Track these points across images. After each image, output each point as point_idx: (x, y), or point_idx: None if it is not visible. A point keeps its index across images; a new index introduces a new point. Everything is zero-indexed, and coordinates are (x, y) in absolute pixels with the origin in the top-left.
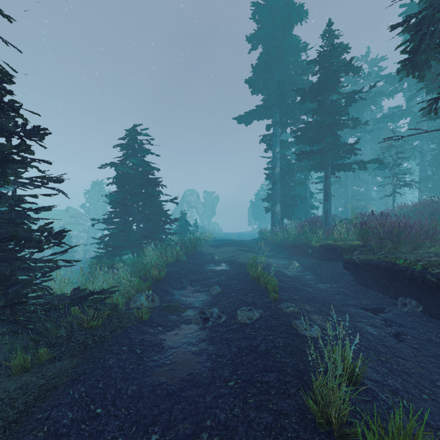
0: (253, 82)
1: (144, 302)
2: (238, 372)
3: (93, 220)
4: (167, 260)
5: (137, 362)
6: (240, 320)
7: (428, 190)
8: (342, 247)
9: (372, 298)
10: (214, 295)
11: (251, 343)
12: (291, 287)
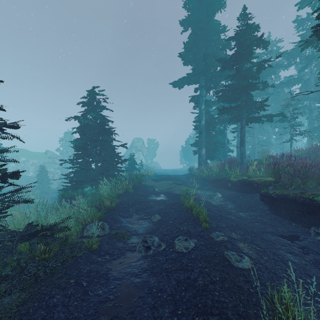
0: (184, 56)
1: (96, 231)
2: (179, 311)
3: (61, 160)
4: (118, 192)
5: (81, 297)
6: (177, 249)
7: (315, 138)
8: (257, 182)
9: (287, 226)
10: (155, 223)
11: (189, 275)
12: (218, 215)
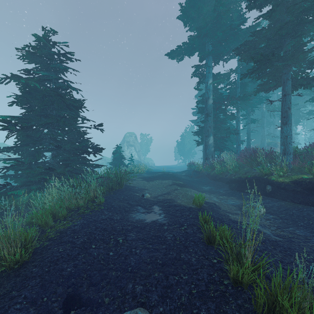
0: (187, 8)
1: None
2: None
3: None
4: (78, 203)
5: None
6: None
7: None
8: None
9: None
10: None
11: None
12: None
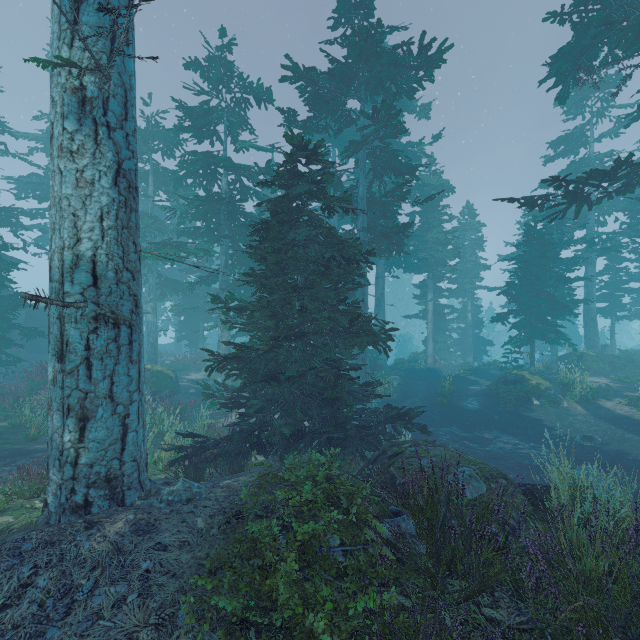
0: None
1: None
2: None
3: None
4: None
5: None
6: None
7: None
8: None
9: None
10: None
11: None
12: None
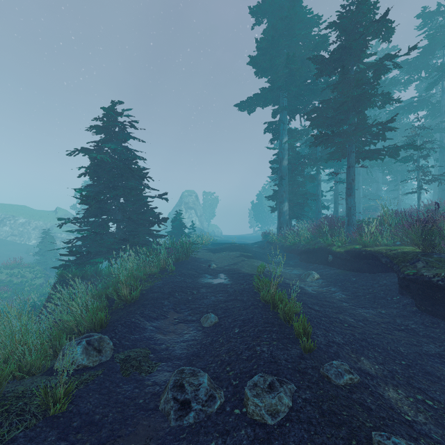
0: (257, 60)
1: (79, 358)
2: None
3: (60, 219)
4: (151, 270)
5: None
6: (252, 413)
7: None
8: (388, 254)
9: None
10: (207, 330)
11: None
12: (322, 314)
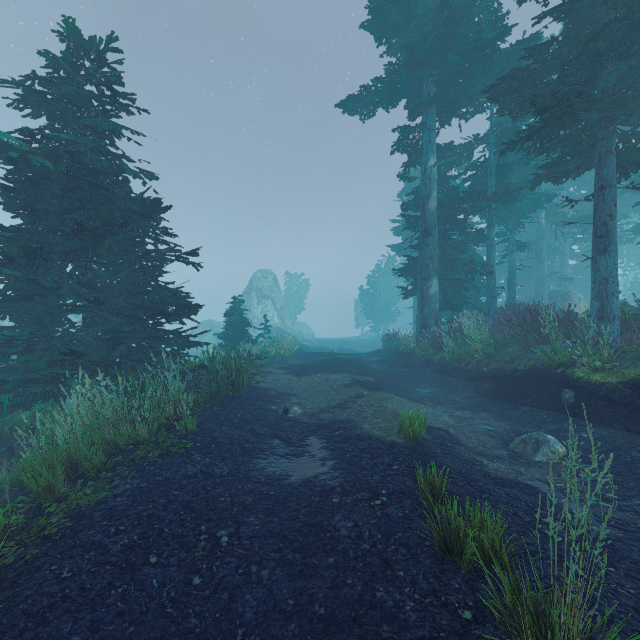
0: (382, 3)
1: None
2: None
3: None
4: (136, 431)
5: None
6: None
7: None
8: None
9: None
10: None
11: None
12: None
